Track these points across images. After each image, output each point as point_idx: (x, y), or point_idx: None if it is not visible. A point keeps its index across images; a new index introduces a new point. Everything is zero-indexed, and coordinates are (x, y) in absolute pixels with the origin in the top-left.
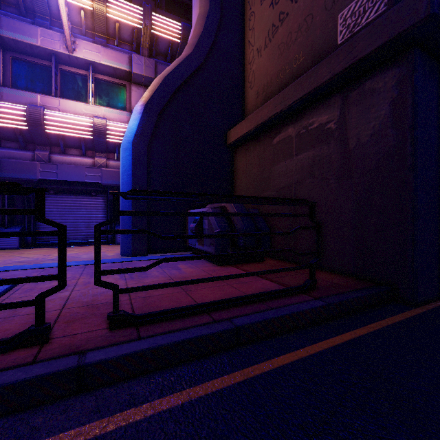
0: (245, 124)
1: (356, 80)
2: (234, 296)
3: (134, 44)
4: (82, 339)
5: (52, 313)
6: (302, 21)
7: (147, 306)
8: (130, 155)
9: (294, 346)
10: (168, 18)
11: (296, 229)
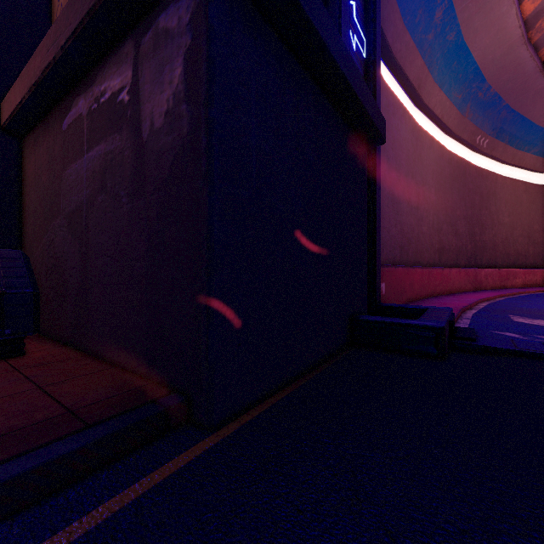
0: (19, 84)
1: (150, 11)
2: None
3: None
4: None
5: None
6: None
7: None
8: None
9: None
10: None
11: None
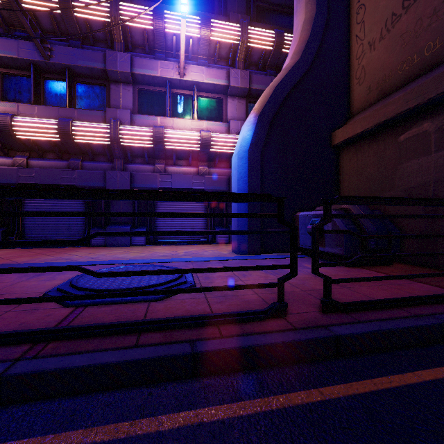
0: (360, 123)
1: None
2: (405, 296)
3: (230, 59)
4: (311, 317)
5: (254, 296)
6: (440, 4)
7: None
8: (246, 163)
9: None
10: (262, 29)
11: None
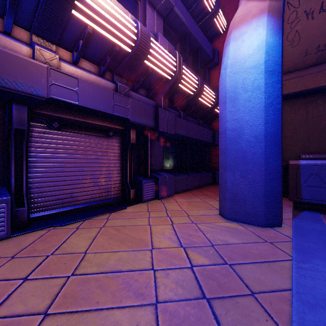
0: (325, 76)
1: None
2: None
3: None
4: None
5: None
6: None
7: None
8: (279, 82)
9: None
10: None
11: None
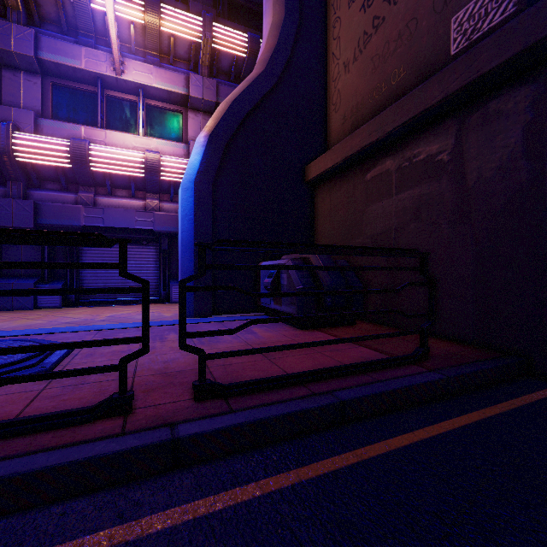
0: (330, 156)
1: (477, 100)
2: (329, 366)
3: (191, 62)
4: (168, 411)
5: None
6: (404, 27)
7: (229, 375)
8: (192, 197)
9: (411, 425)
10: (232, 29)
11: (405, 285)
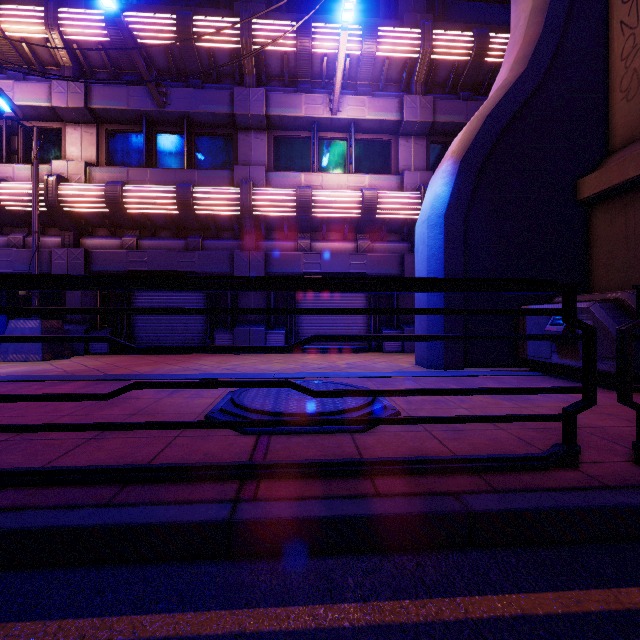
0: (634, 161)
1: None
2: None
3: (404, 82)
4: (621, 471)
5: (501, 433)
6: None
7: (626, 440)
8: (441, 233)
9: None
10: (453, 31)
11: None
